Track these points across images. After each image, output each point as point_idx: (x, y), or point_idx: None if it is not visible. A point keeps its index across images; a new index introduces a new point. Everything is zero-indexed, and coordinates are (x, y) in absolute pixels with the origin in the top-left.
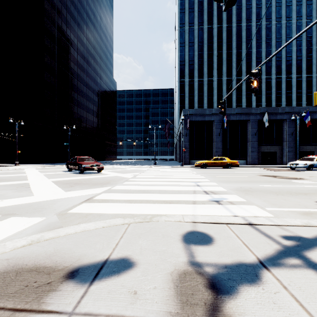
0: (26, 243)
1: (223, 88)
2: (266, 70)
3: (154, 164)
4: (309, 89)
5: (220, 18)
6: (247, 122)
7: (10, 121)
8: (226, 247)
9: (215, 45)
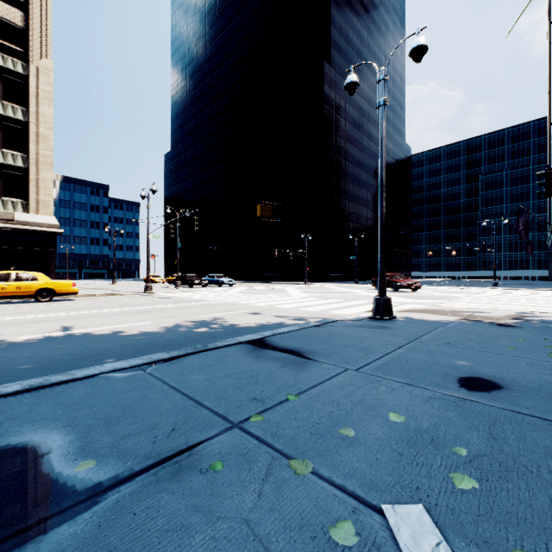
0: (437, 307)
1: None
2: None
3: (493, 286)
4: None
5: None
6: None
7: (302, 236)
8: (540, 315)
9: None
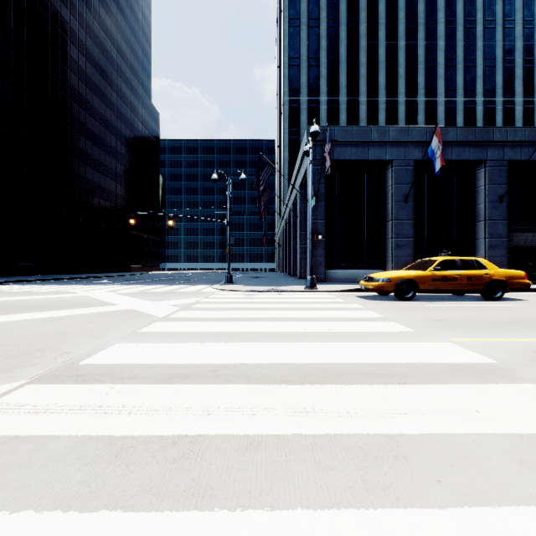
0: None
1: (379, 120)
2: (466, 84)
3: (227, 281)
4: None
5: None
6: (475, 168)
7: None
8: None
9: (362, 29)
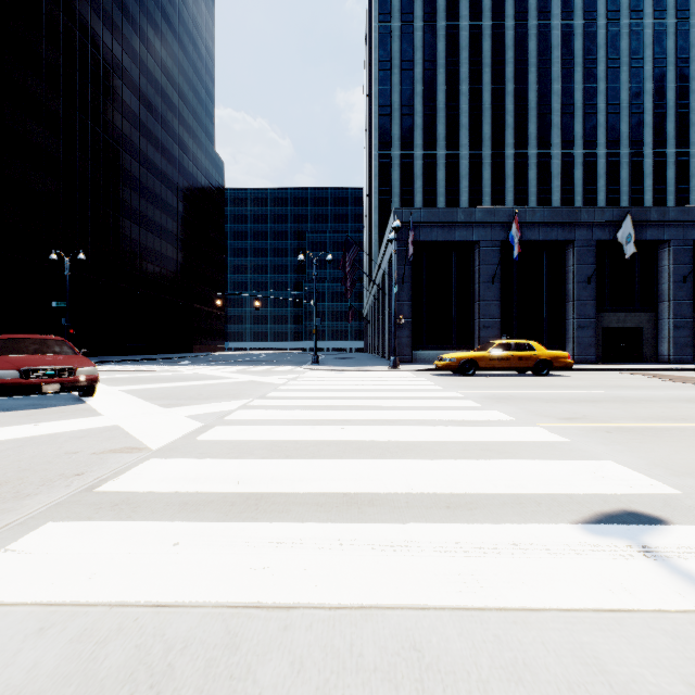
0: None
1: (483, 177)
2: (585, 134)
3: (314, 362)
4: (683, 183)
5: (477, 4)
6: (565, 247)
7: None
8: None
9: (464, 71)
